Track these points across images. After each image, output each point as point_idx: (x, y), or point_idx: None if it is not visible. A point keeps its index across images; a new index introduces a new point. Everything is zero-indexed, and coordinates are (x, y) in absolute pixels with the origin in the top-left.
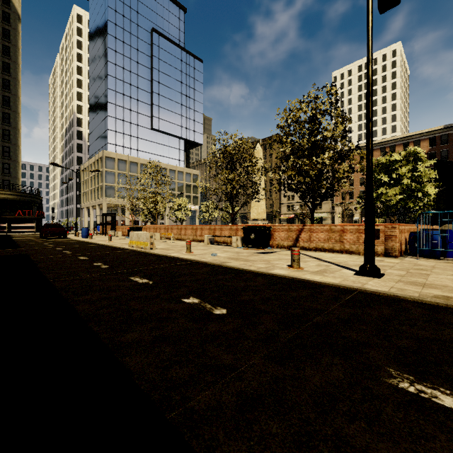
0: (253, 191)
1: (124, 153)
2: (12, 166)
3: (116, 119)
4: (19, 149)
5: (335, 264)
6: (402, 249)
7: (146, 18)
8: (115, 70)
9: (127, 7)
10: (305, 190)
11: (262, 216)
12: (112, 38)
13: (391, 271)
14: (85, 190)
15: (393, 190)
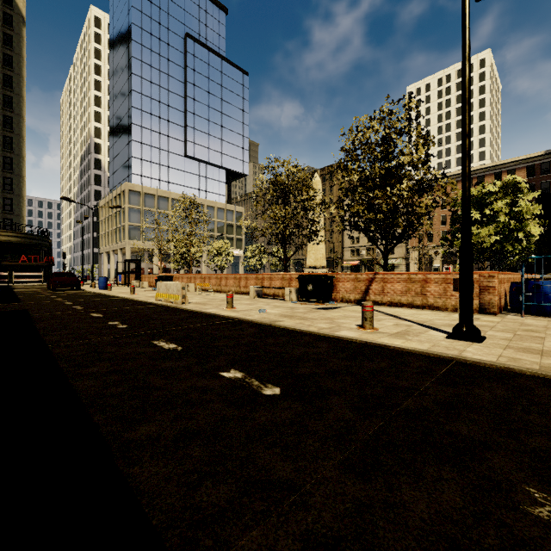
0: (310, 231)
1: (151, 185)
2: (15, 202)
3: (142, 145)
4: (23, 181)
5: (418, 323)
6: (501, 304)
7: (179, 20)
8: (141, 84)
9: (155, 7)
10: (376, 229)
11: (321, 262)
12: (137, 45)
13: (492, 333)
14: (105, 230)
15: (487, 229)
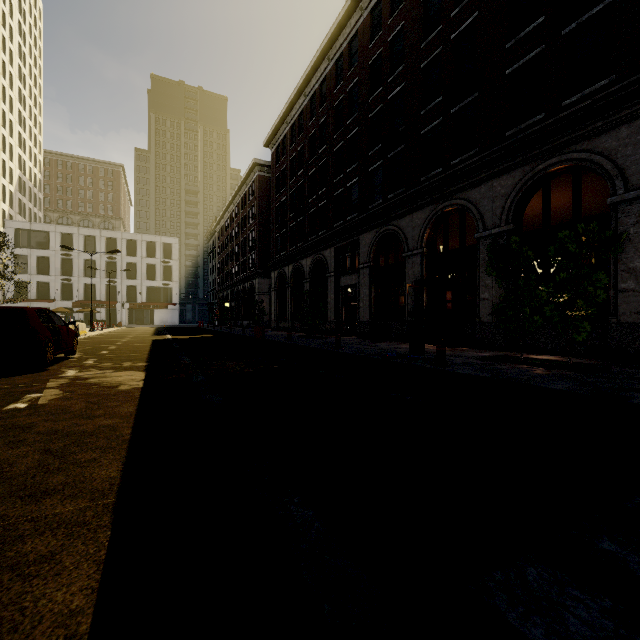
0: None
1: None
2: None
3: None
4: None
5: None
6: None
7: None
8: None
9: None
10: None
11: None
12: None
13: None
14: None
15: None
